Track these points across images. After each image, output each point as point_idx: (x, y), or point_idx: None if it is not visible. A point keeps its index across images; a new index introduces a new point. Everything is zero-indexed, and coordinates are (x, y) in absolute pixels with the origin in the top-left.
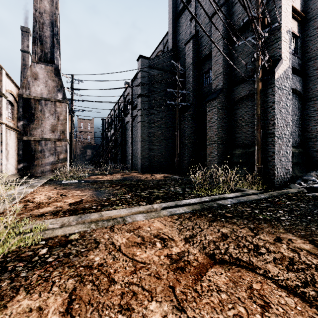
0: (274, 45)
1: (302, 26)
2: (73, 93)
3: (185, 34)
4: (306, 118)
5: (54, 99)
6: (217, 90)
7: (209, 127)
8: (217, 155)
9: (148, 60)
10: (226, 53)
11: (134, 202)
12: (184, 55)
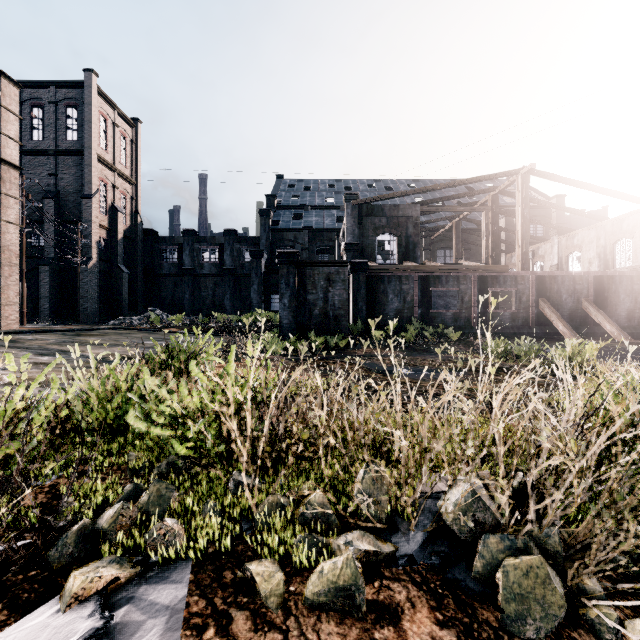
0: (89, 249)
1: (111, 232)
2: None
3: None
4: (113, 287)
5: None
6: (50, 258)
7: (42, 285)
8: (50, 307)
9: None
10: (57, 232)
11: None
12: None
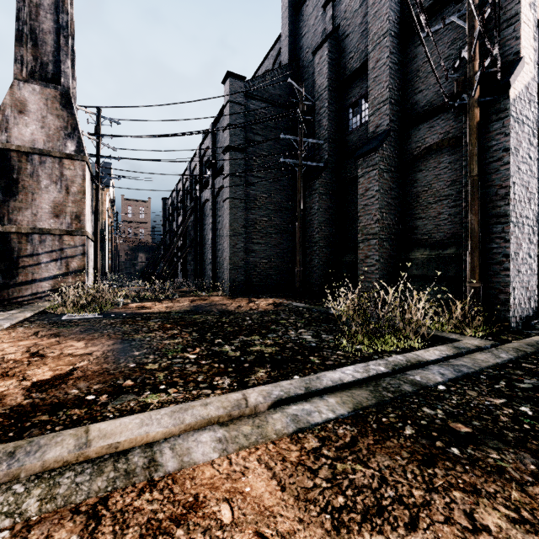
0: (504, 33)
1: None
2: (100, 143)
3: (314, 35)
4: None
5: (60, 153)
6: (379, 134)
7: (362, 208)
8: (380, 261)
9: (243, 82)
10: (396, 63)
11: (200, 379)
12: (312, 74)
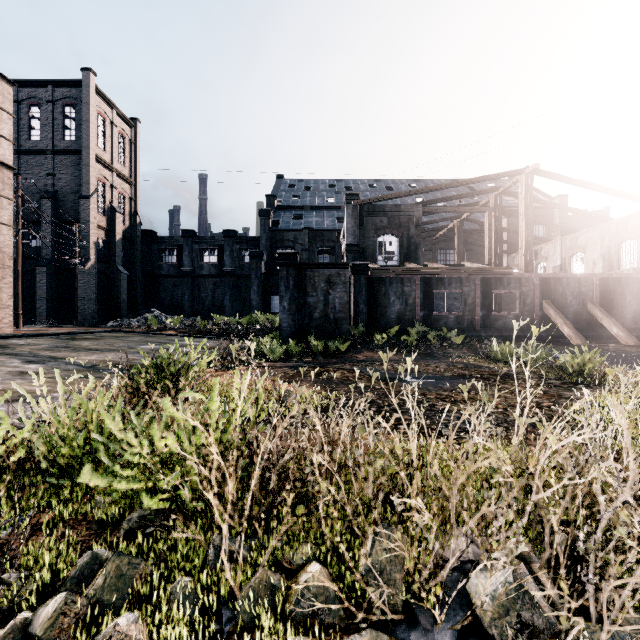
0: (87, 250)
1: (109, 233)
2: None
3: None
4: (111, 288)
5: None
6: (47, 259)
7: (39, 287)
8: (47, 308)
9: None
10: (55, 233)
11: None
12: None
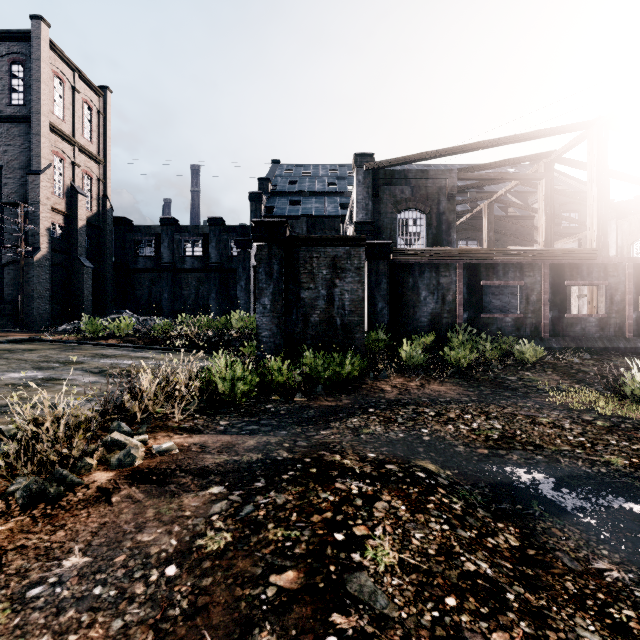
0: (37, 237)
1: (70, 219)
2: None
3: None
4: (72, 284)
5: None
6: None
7: None
8: None
9: None
10: None
11: None
12: None
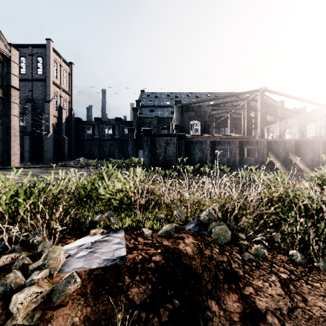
0: (48, 127)
1: (59, 119)
2: None
3: None
4: (60, 146)
5: None
6: (29, 132)
7: (25, 145)
8: (29, 156)
9: None
10: (33, 119)
11: None
12: None
